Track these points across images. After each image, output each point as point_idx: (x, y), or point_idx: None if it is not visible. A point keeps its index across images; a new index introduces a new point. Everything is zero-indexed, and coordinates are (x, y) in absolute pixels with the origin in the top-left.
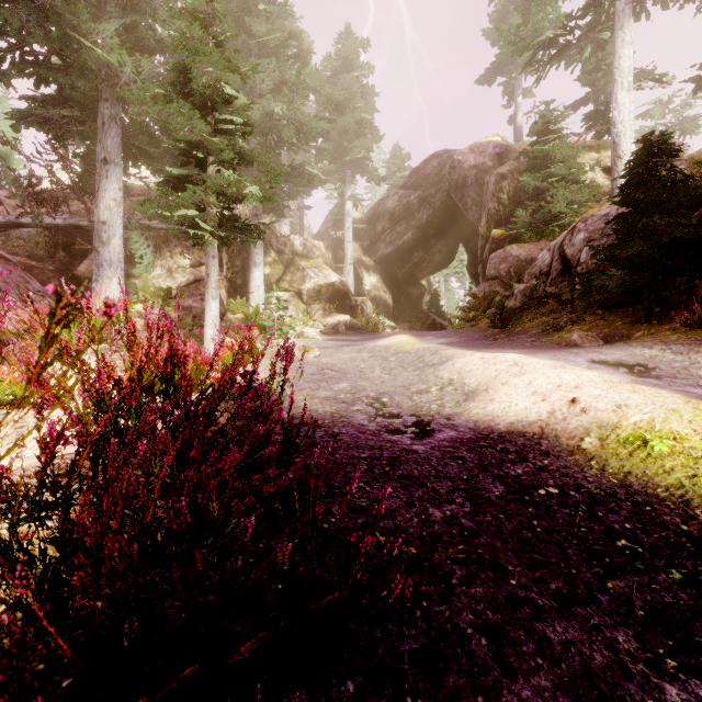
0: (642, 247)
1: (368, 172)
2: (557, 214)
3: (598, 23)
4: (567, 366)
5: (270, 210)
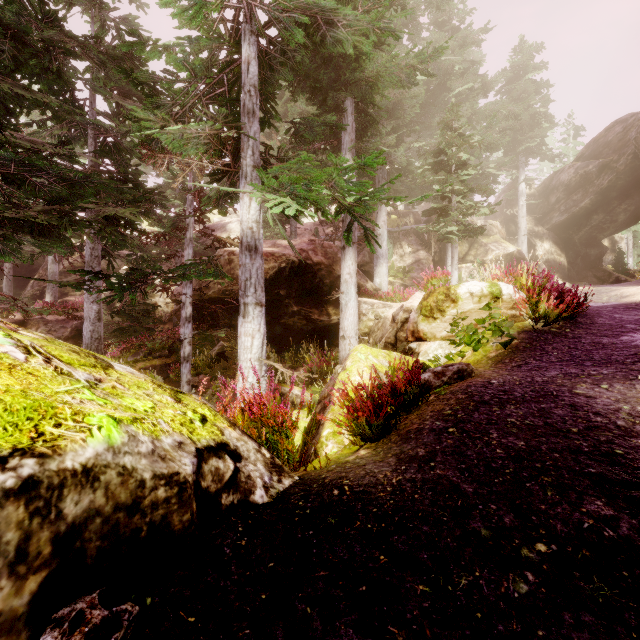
0: None
1: (541, 154)
2: None
3: None
4: None
5: None
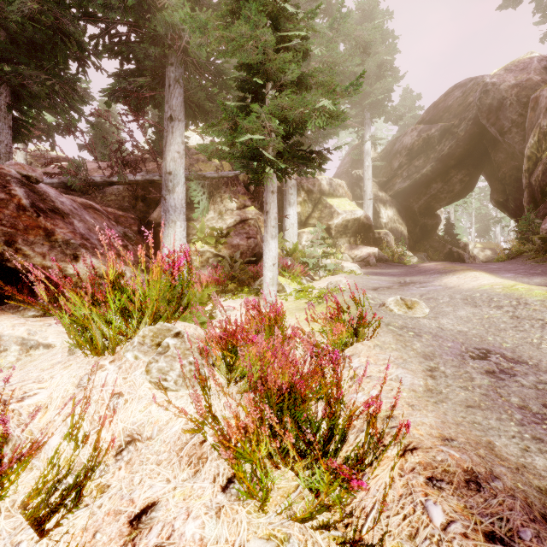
0: None
1: (385, 113)
2: None
3: None
4: None
5: None
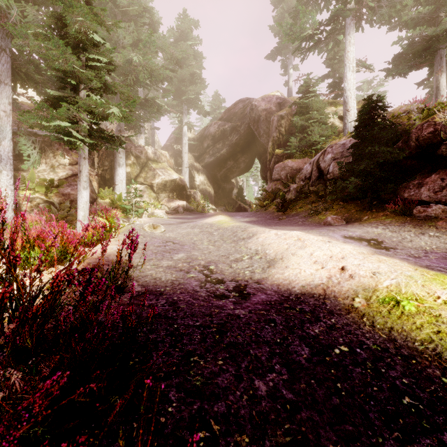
0: (368, 164)
1: (198, 108)
2: (314, 142)
3: (336, 29)
4: (332, 242)
5: (130, 128)
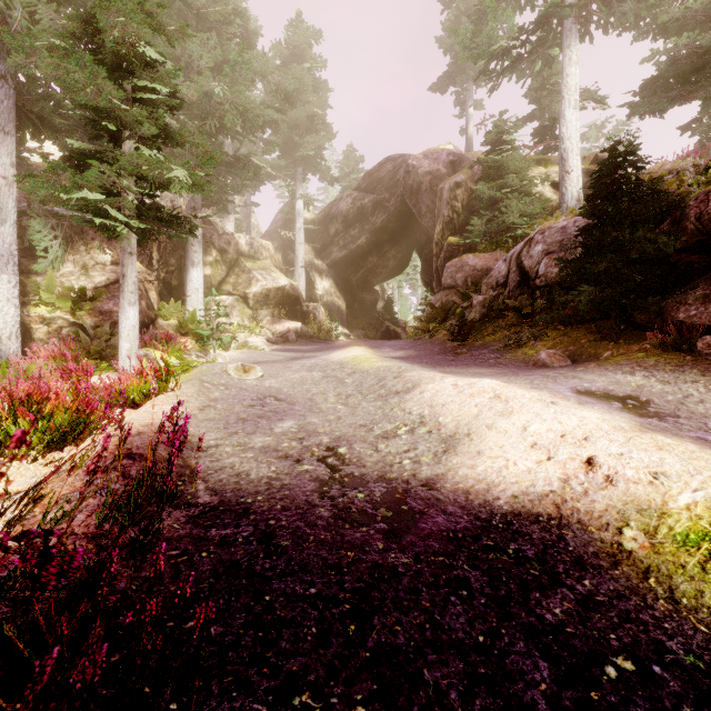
0: (612, 262)
1: (320, 171)
2: (511, 225)
3: (548, 39)
4: (559, 403)
5: (212, 204)
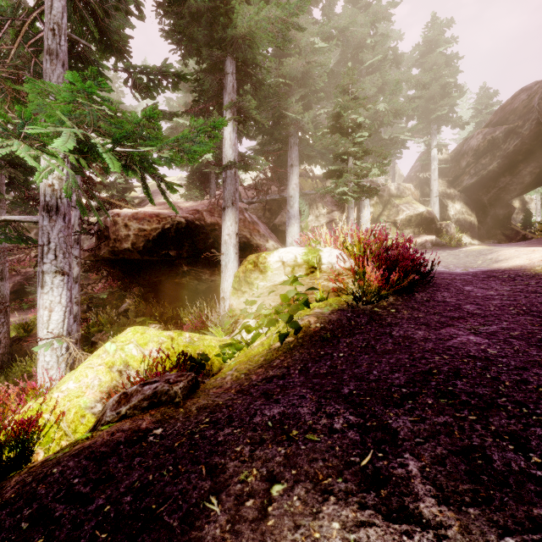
0: None
1: (452, 122)
2: None
3: None
4: None
5: None
